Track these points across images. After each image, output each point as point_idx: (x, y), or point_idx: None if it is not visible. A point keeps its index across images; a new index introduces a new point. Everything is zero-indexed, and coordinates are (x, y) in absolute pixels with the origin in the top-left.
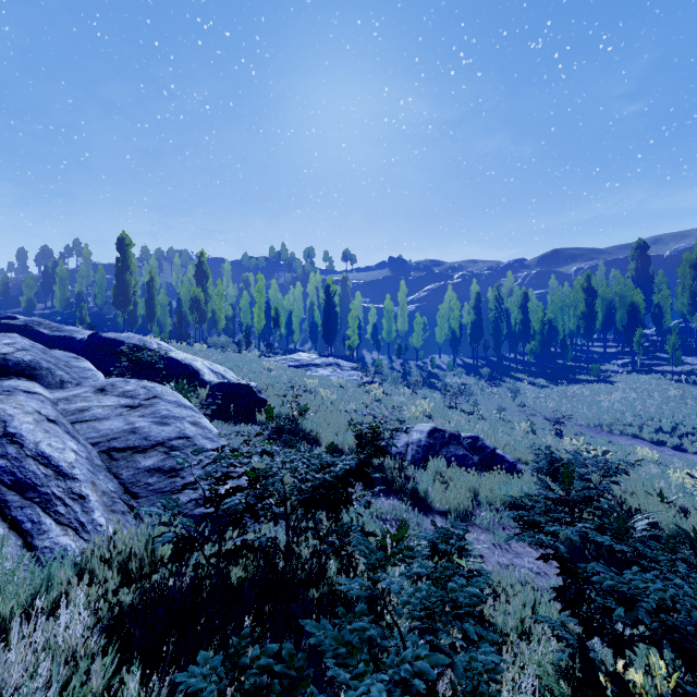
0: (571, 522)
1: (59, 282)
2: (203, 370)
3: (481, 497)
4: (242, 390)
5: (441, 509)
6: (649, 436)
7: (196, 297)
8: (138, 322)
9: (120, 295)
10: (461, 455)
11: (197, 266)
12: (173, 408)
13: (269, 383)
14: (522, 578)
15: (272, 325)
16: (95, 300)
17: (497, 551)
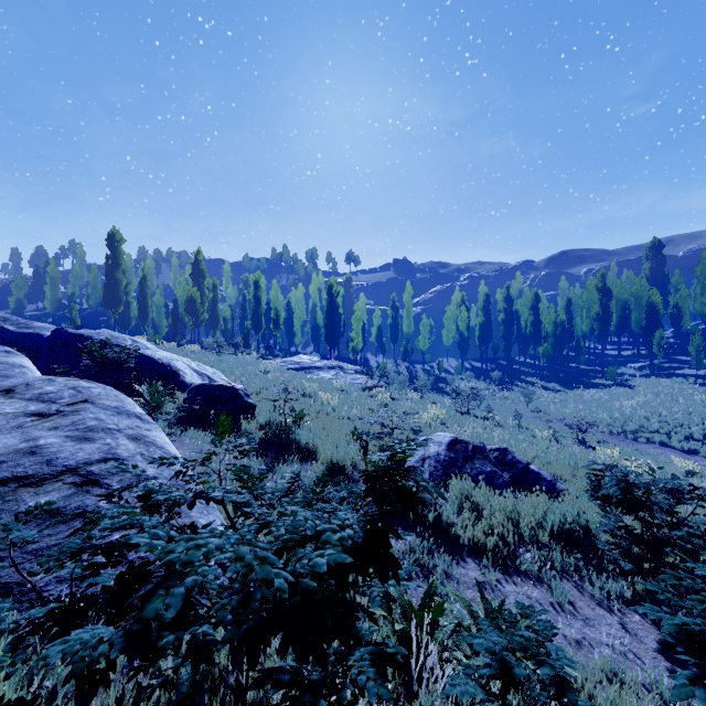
0: (655, 572)
1: (50, 282)
2: (184, 371)
3: (522, 529)
4: (226, 393)
5: (473, 548)
6: (679, 444)
7: (191, 297)
8: (132, 324)
9: (110, 294)
10: (488, 472)
11: (193, 264)
12: (108, 417)
13: (264, 387)
14: (606, 667)
15: (272, 326)
16: (88, 301)
17: (558, 616)
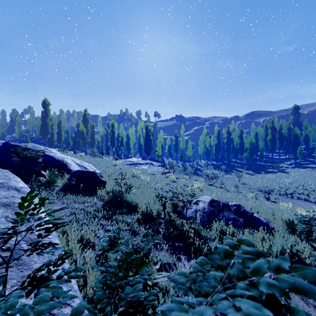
0: None
1: (17, 124)
2: (70, 164)
3: None
4: (90, 175)
5: None
6: (314, 200)
7: (82, 131)
8: (54, 143)
9: (43, 129)
10: (232, 218)
11: (83, 116)
12: None
13: (113, 172)
14: None
15: (120, 144)
16: (35, 133)
17: None
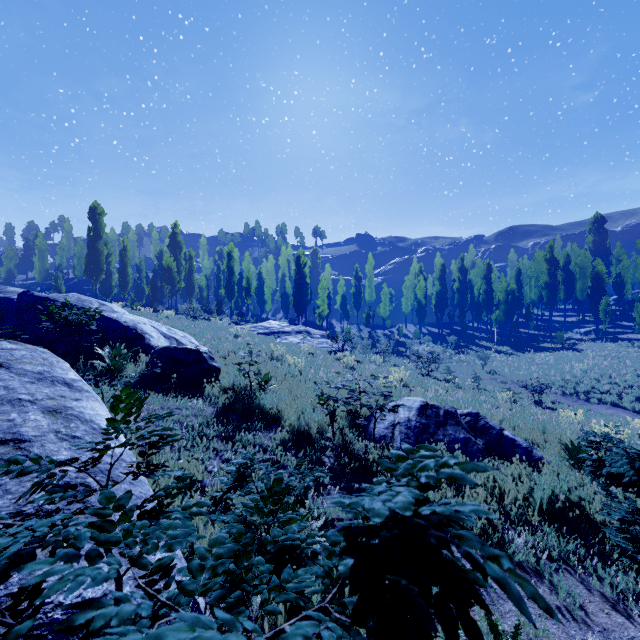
0: None
1: (38, 254)
2: (150, 334)
3: (507, 506)
4: (189, 356)
5: None
6: (631, 405)
7: (168, 266)
8: (113, 292)
9: (92, 264)
10: (462, 439)
11: (171, 237)
12: (22, 385)
13: (232, 350)
14: None
15: (244, 294)
16: (74, 271)
17: (571, 628)
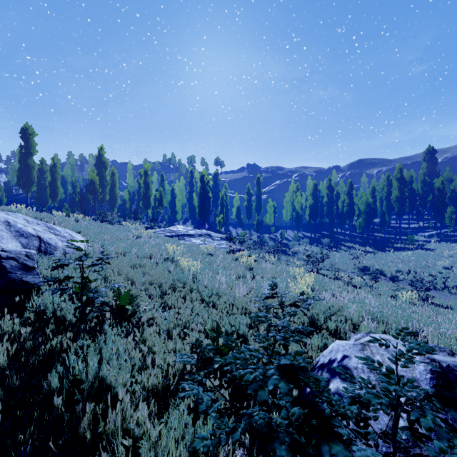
0: None
1: None
2: None
3: None
4: None
5: None
6: None
7: (91, 180)
8: (49, 203)
9: (23, 177)
10: None
11: (97, 157)
12: None
13: (123, 251)
14: None
15: (157, 204)
16: None
17: None
